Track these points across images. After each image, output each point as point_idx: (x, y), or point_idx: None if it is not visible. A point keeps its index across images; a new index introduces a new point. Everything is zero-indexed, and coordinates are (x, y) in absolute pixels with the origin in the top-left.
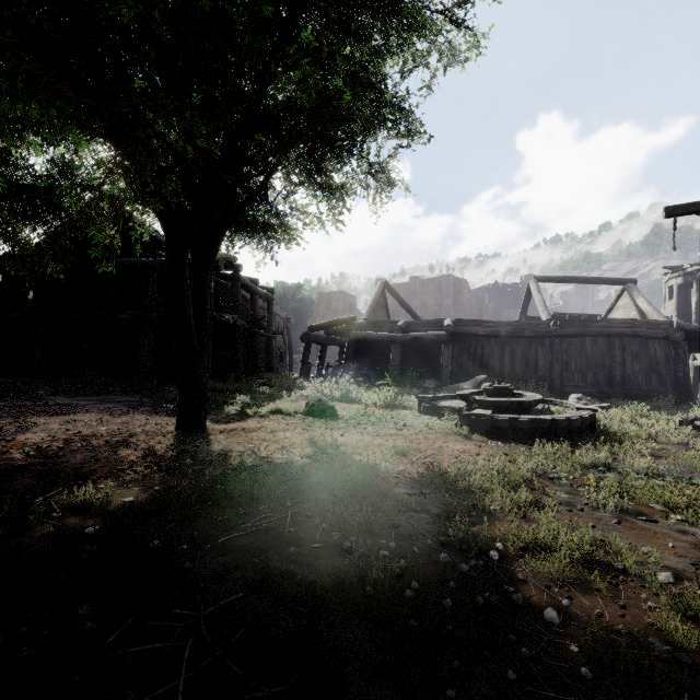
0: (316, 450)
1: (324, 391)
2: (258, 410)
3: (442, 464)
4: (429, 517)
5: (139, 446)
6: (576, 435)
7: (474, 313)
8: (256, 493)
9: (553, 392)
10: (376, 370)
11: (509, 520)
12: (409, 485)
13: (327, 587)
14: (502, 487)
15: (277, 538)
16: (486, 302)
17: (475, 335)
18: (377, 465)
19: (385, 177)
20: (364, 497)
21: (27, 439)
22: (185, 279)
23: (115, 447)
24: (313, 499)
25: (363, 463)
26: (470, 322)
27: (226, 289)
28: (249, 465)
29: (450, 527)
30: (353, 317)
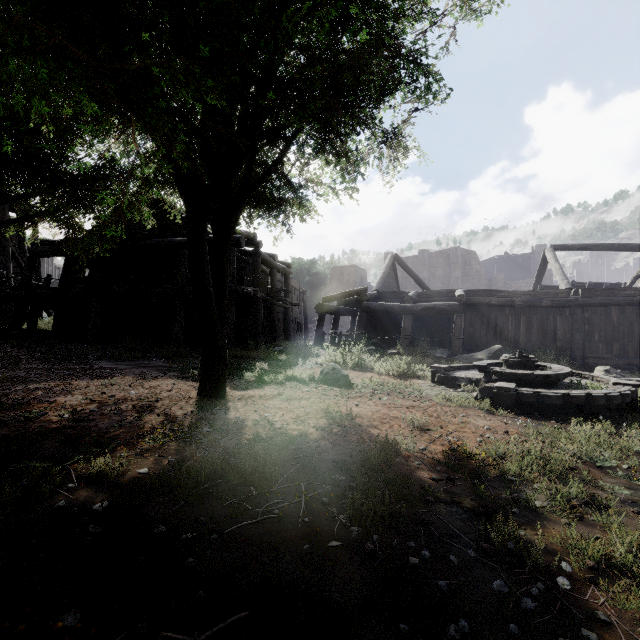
0: (331, 421)
1: (337, 359)
2: (275, 377)
3: (469, 444)
4: (462, 512)
5: (162, 412)
6: (615, 413)
7: (482, 284)
8: (269, 472)
9: (574, 363)
10: (387, 339)
11: (562, 522)
12: (433, 467)
13: (349, 614)
14: (543, 475)
15: (289, 530)
16: (495, 273)
17: (488, 305)
18: (397, 442)
19: (400, 145)
20: (385, 480)
21: (67, 401)
22: (205, 251)
23: (140, 412)
24: (329, 481)
25: (381, 439)
26: (483, 291)
27: (248, 264)
28: (264, 436)
29: (490, 528)
30: (365, 289)
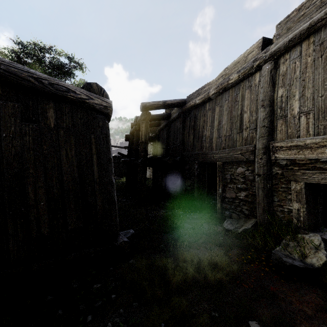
0: None
1: None
2: None
3: None
4: None
5: None
6: None
7: None
8: None
9: None
10: None
11: None
12: None
13: None
14: None
15: None
16: None
17: None
18: None
19: None
20: None
21: None
22: None
23: None
24: None
25: None
26: None
27: None
28: None
29: None
30: None
